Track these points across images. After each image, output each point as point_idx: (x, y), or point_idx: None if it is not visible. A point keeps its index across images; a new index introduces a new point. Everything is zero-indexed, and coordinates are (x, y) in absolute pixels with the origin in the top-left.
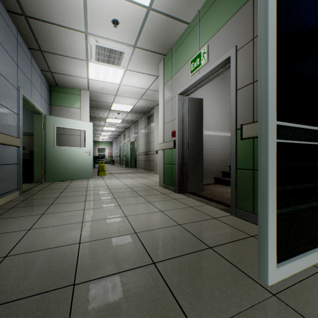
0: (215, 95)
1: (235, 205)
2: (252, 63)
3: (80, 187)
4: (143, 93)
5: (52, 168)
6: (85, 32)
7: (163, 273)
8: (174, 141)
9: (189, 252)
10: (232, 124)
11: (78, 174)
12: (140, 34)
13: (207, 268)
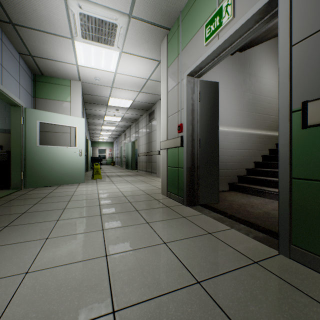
0: (230, 83)
1: (288, 240)
2: None
3: (64, 196)
4: (143, 84)
5: (34, 171)
6: None
7: None
8: (181, 137)
9: None
10: (283, 104)
11: (67, 178)
12: None
13: None
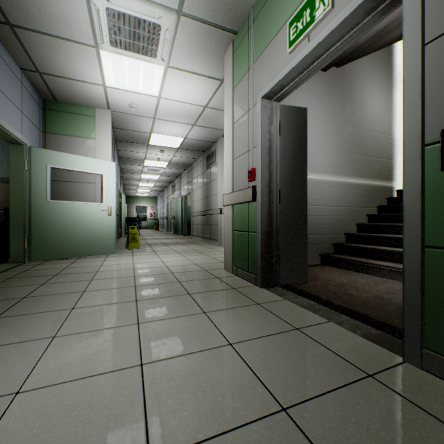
0: (322, 112)
1: (420, 341)
2: None
3: (84, 272)
4: (198, 114)
5: (43, 237)
6: None
7: None
8: (254, 188)
9: None
10: (410, 133)
11: (90, 246)
12: None
13: None
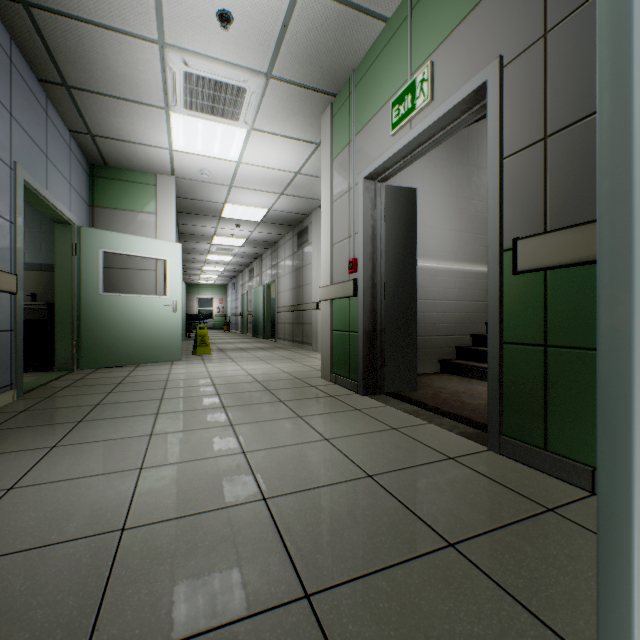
0: (442, 184)
1: (498, 429)
2: (541, 94)
3: (152, 381)
4: (288, 181)
5: (95, 339)
6: (159, 42)
7: (331, 633)
8: (355, 281)
9: (397, 560)
10: (492, 239)
11: (151, 351)
12: (280, 46)
13: (451, 615)
